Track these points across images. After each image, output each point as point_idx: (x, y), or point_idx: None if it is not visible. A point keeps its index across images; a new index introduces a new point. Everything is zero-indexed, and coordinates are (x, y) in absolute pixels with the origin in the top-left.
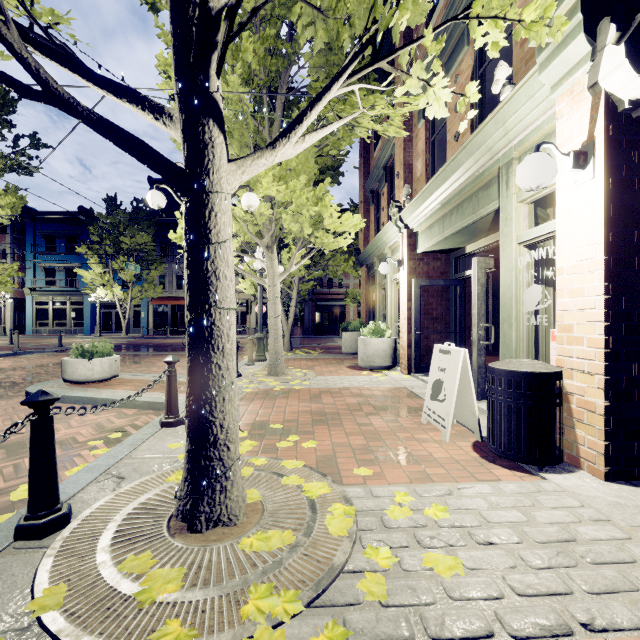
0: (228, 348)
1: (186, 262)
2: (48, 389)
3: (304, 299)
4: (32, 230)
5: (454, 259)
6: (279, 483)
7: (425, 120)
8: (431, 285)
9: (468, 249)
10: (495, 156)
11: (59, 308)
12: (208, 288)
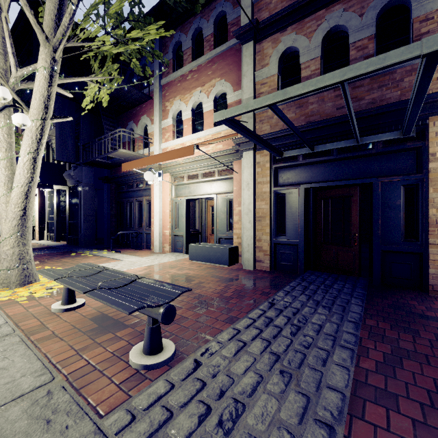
0: None
1: None
2: None
3: None
4: None
5: None
6: None
7: None
8: None
9: None
10: None
11: None
12: None
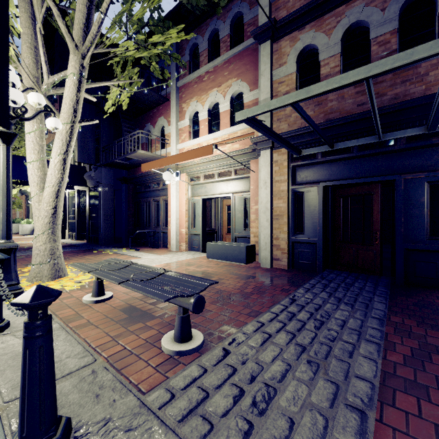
0: None
1: None
2: None
3: None
4: None
5: None
6: None
7: None
8: None
9: None
10: None
11: None
12: None
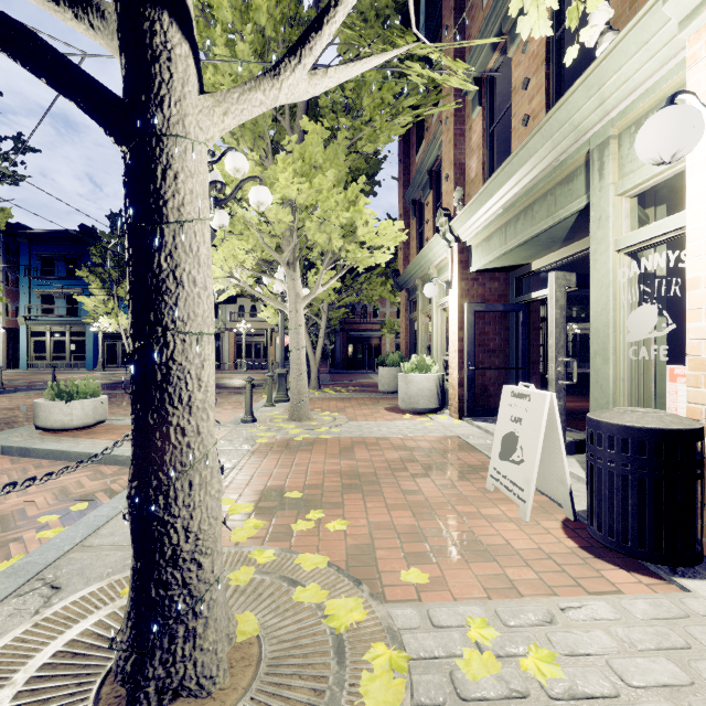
0: (199, 399)
1: (127, 256)
2: (14, 439)
3: (335, 329)
4: (27, 251)
5: (515, 279)
6: (289, 599)
7: (481, 107)
8: (488, 310)
9: (534, 266)
10: (583, 137)
11: (58, 339)
12: (161, 298)
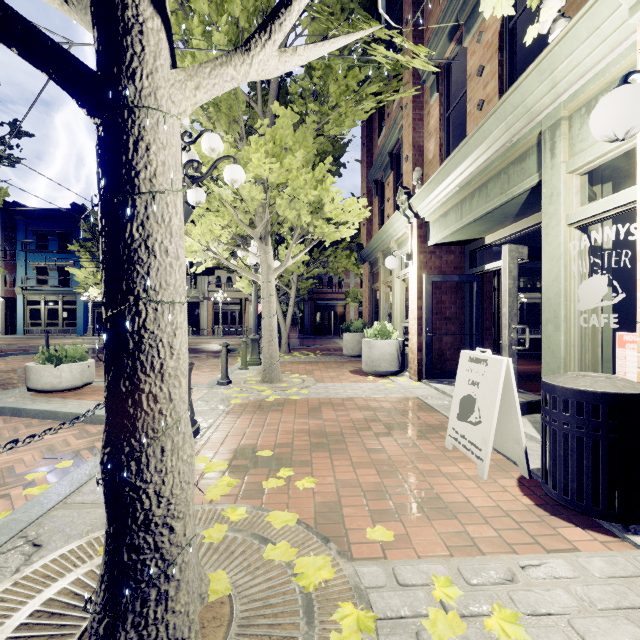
0: (171, 366)
1: (100, 226)
2: (7, 400)
3: (303, 298)
4: (23, 227)
5: (470, 252)
6: (260, 557)
7: (439, 94)
8: (444, 281)
9: (487, 240)
10: (535, 118)
11: (51, 308)
12: (133, 268)
